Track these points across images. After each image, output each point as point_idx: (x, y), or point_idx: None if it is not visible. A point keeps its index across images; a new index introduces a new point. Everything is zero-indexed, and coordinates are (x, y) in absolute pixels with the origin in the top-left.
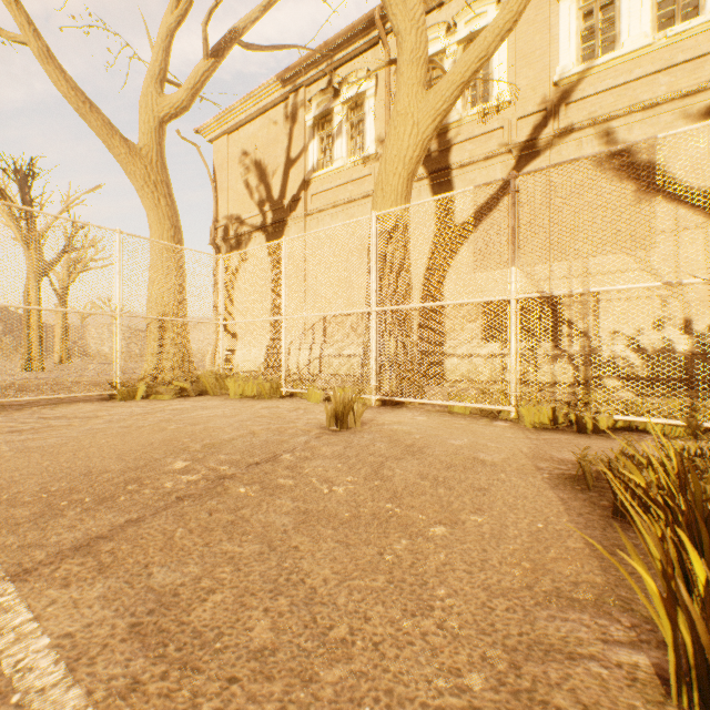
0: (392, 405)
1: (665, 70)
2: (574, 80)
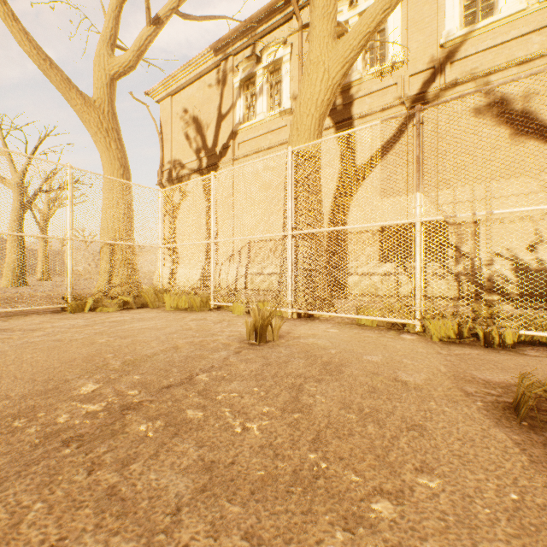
0: (305, 317)
1: (537, 31)
2: (457, 42)
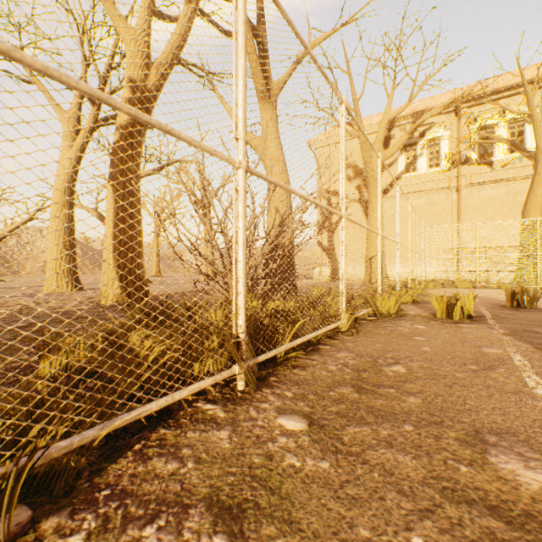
0: None
1: None
2: None
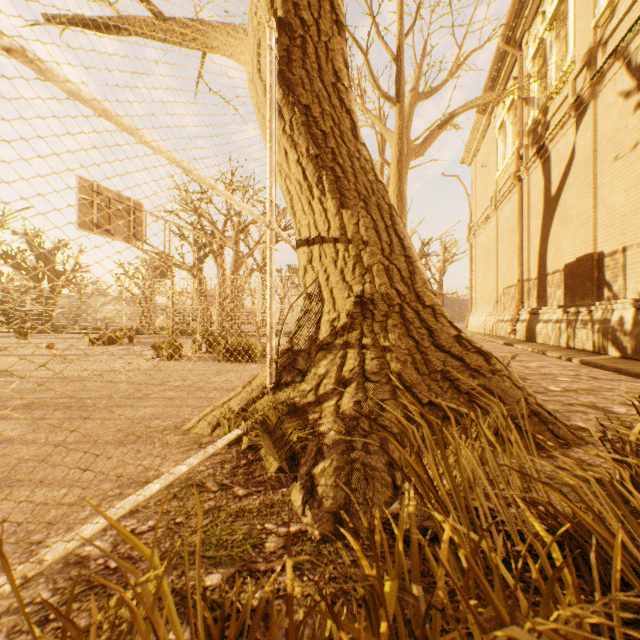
0: None
1: None
2: (607, 14)
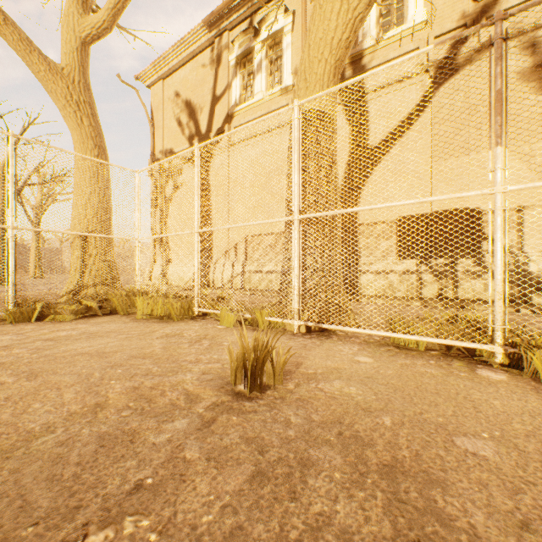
0: (317, 331)
1: None
2: None
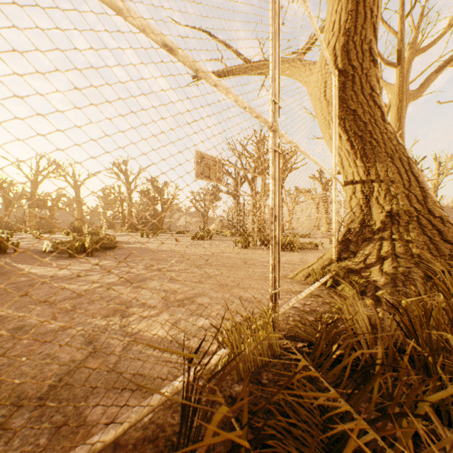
0: None
1: None
2: None
